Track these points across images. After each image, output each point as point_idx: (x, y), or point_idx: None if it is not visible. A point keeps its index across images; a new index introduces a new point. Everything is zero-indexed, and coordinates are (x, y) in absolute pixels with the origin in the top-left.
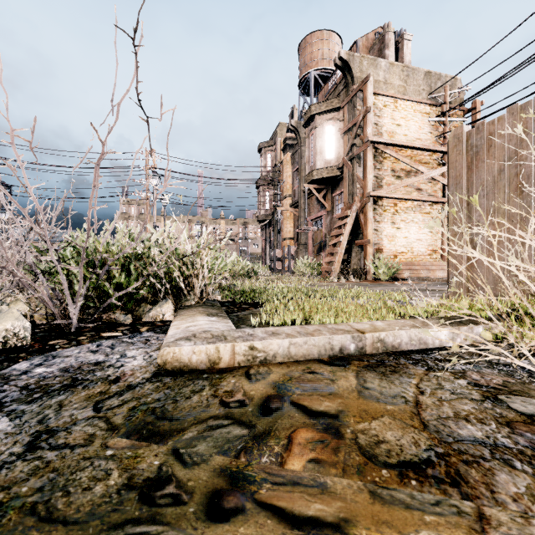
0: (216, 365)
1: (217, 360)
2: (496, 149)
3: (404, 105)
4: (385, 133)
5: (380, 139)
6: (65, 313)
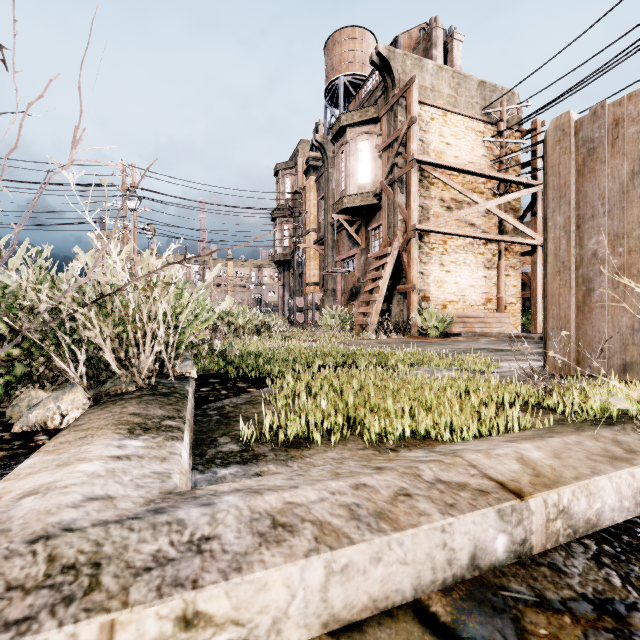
0: None
1: None
2: (625, 141)
3: (454, 120)
4: (433, 153)
5: (428, 158)
6: None
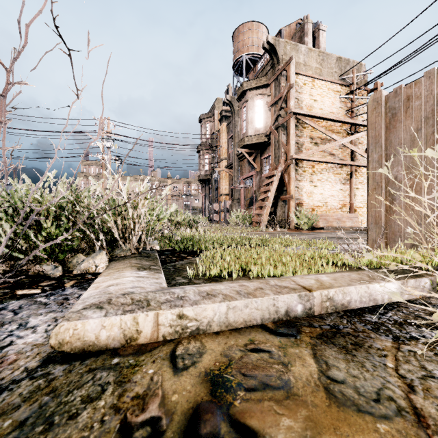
0: (134, 341)
1: (135, 335)
2: (413, 110)
3: (320, 84)
4: (305, 106)
5: (301, 111)
6: None
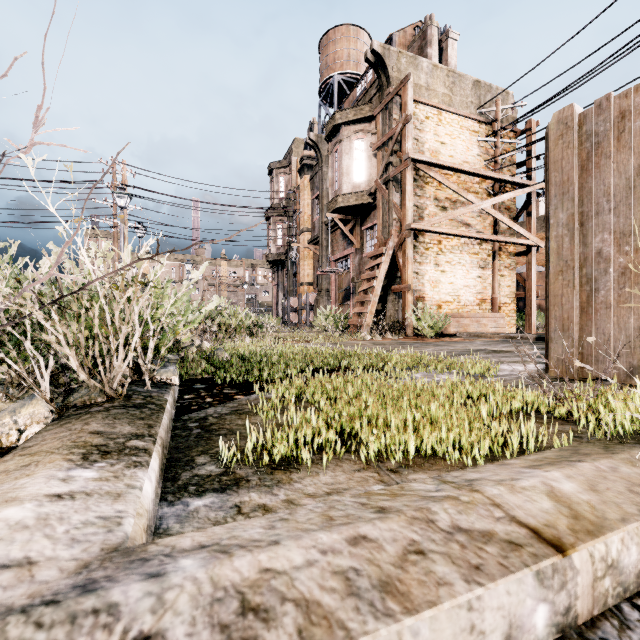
0: None
1: None
2: (632, 135)
3: (449, 119)
4: (428, 152)
5: (423, 157)
6: None
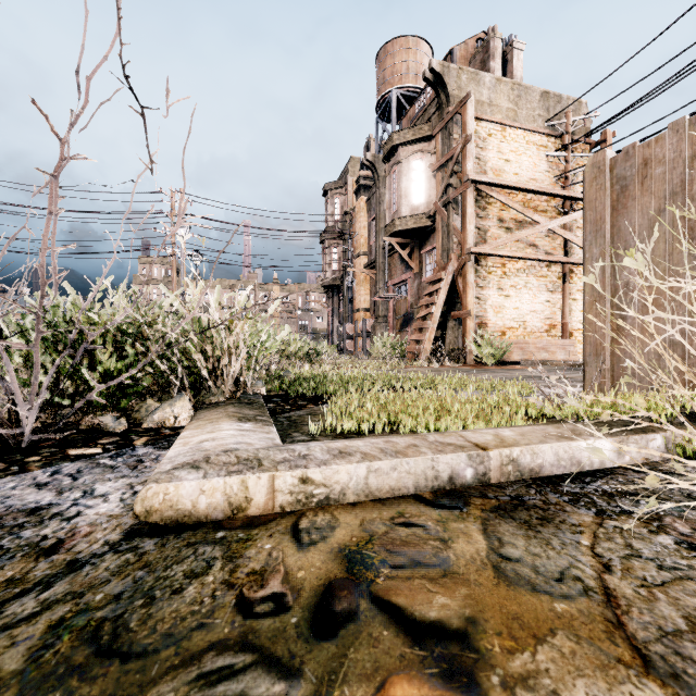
0: (243, 512)
1: (244, 503)
2: (653, 181)
3: (514, 135)
4: (490, 170)
5: (484, 177)
6: (17, 418)
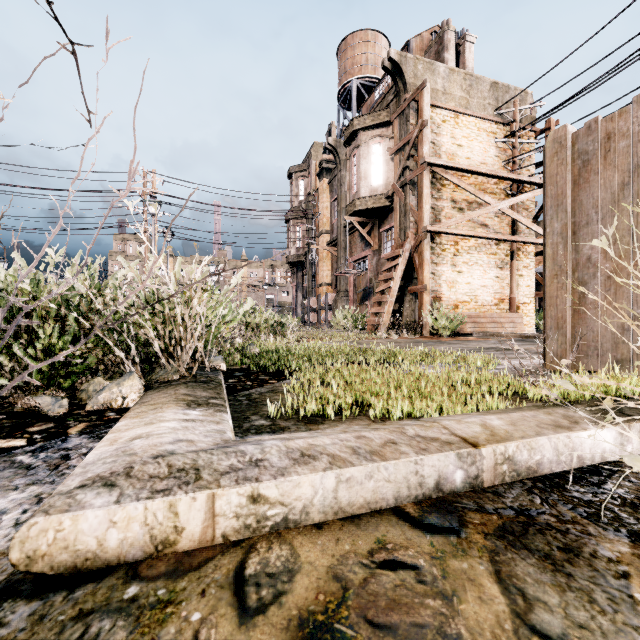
0: (171, 547)
1: (173, 535)
2: (616, 154)
3: (466, 122)
4: (444, 154)
5: (439, 160)
6: None
